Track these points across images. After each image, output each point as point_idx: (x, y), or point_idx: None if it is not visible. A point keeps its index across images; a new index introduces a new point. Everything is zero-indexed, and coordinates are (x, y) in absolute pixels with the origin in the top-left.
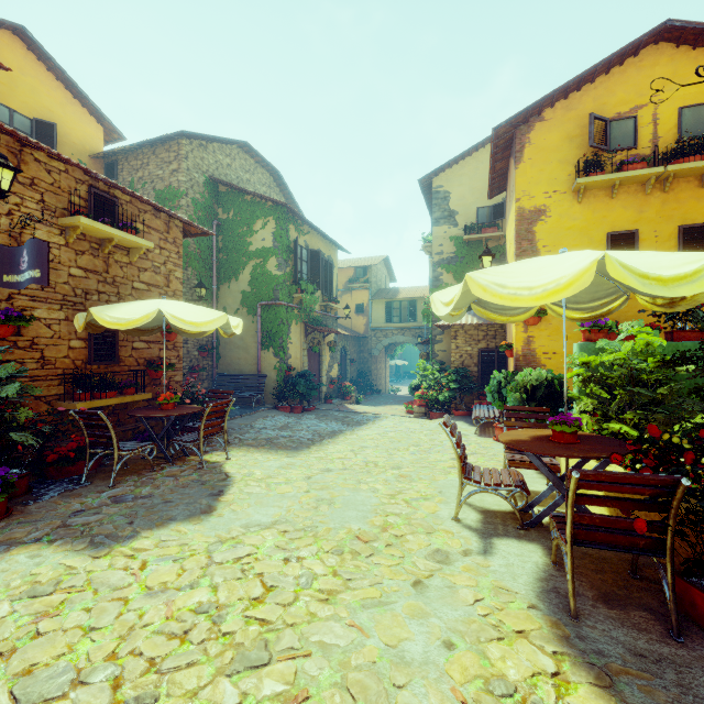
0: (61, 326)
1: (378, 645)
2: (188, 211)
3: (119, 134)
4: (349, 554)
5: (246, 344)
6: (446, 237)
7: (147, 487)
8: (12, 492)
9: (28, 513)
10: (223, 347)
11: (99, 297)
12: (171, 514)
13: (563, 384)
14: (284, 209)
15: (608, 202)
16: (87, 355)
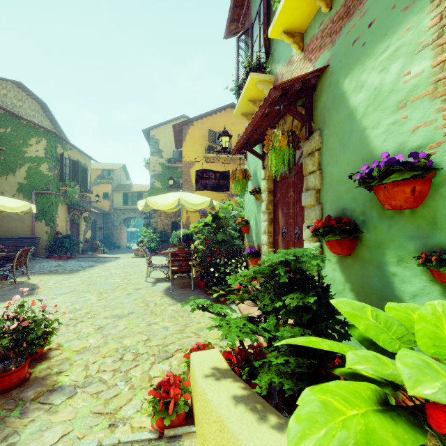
0: None
1: (115, 303)
2: None
3: None
4: (104, 293)
5: (22, 218)
6: (157, 162)
7: None
8: None
9: None
10: (1, 219)
11: None
12: (10, 297)
13: (193, 235)
14: (54, 135)
15: (216, 164)
16: None
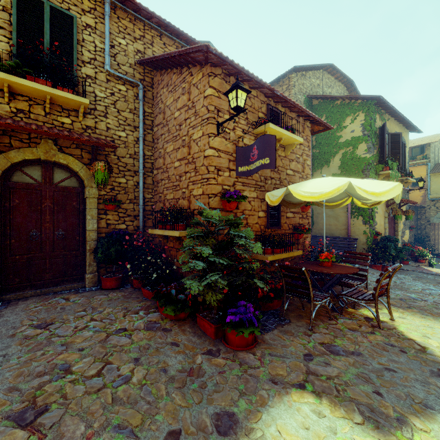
0: (254, 202)
1: None
2: None
3: None
4: None
5: (336, 214)
6: None
7: (345, 340)
8: None
9: (268, 343)
10: (316, 216)
11: (271, 181)
12: (415, 394)
13: None
14: (374, 102)
15: None
16: (265, 222)
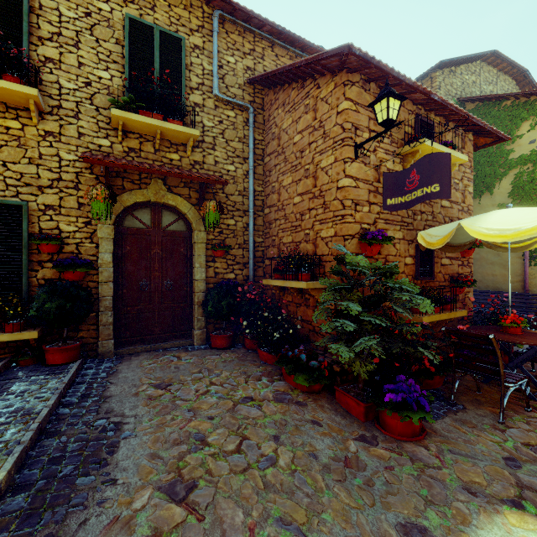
0: (399, 244)
1: None
2: None
3: None
4: None
5: (504, 260)
6: None
7: None
8: None
9: (442, 435)
10: None
11: (420, 217)
12: None
13: None
14: None
15: None
16: (414, 271)
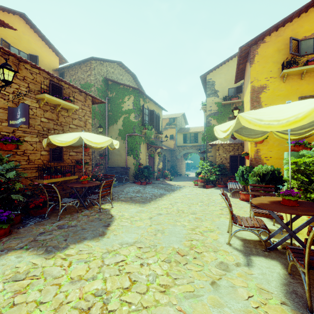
0: (37, 144)
1: None
2: (95, 93)
3: (65, 60)
4: (174, 263)
5: (121, 153)
6: (213, 102)
7: (74, 221)
8: (13, 222)
9: (19, 233)
10: (110, 154)
11: (54, 131)
12: (84, 235)
13: (279, 173)
14: (137, 91)
15: (299, 81)
16: (49, 158)
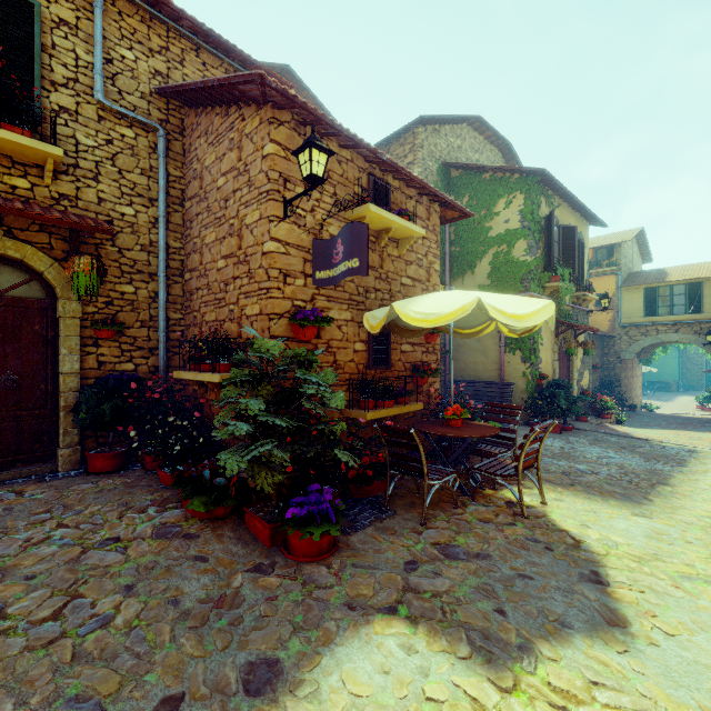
0: (347, 327)
1: None
2: None
3: None
4: None
5: (484, 347)
6: None
7: (470, 537)
8: None
9: (354, 549)
10: (456, 349)
11: (375, 295)
12: (551, 608)
13: None
14: (537, 178)
15: None
16: (366, 359)
